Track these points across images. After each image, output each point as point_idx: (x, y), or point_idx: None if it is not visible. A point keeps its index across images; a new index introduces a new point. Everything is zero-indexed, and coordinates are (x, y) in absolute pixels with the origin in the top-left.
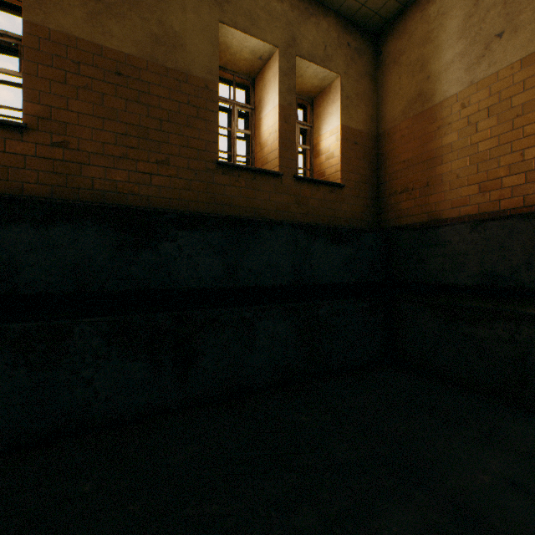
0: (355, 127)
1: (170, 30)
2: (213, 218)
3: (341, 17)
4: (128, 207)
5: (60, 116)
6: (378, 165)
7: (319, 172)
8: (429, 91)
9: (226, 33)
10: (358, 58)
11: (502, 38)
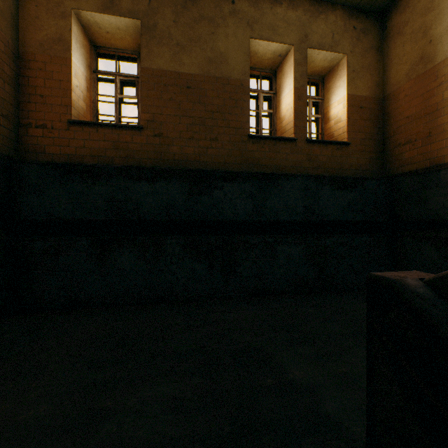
0: (360, 94)
1: (218, 52)
2: (246, 173)
3: (347, 8)
4: (194, 169)
5: (158, 119)
6: (383, 123)
7: (329, 135)
8: (431, 53)
9: (255, 44)
10: (363, 37)
11: None
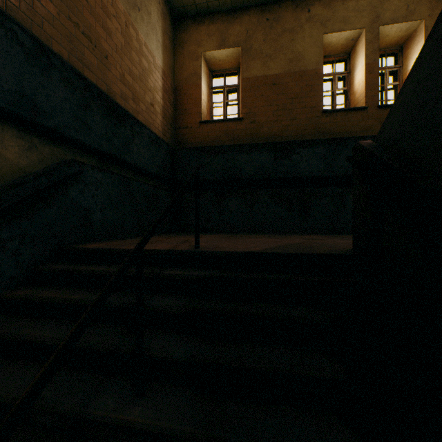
0: None
1: (296, 53)
2: (318, 140)
3: None
4: (278, 141)
5: (252, 111)
6: None
7: None
8: None
9: (328, 38)
10: None
11: None
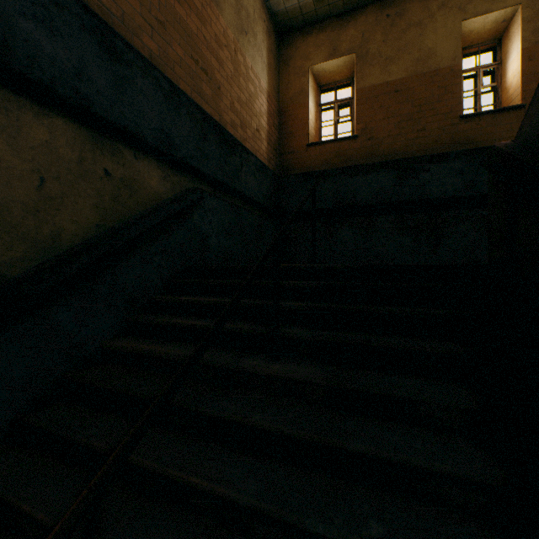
0: None
1: (425, 50)
2: (455, 153)
3: None
4: (401, 158)
5: (369, 126)
6: None
7: None
8: None
9: (468, 24)
10: None
11: None
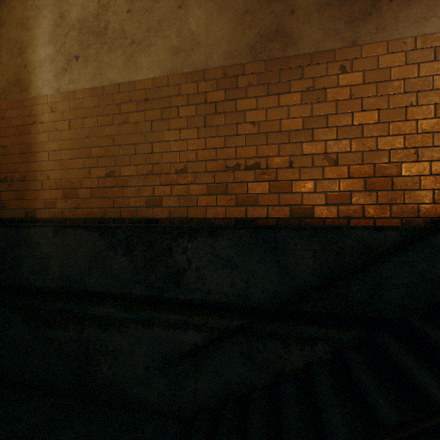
0: None
1: None
2: None
3: None
4: None
5: None
6: None
7: None
8: (27, 80)
9: None
10: None
11: (79, 62)
